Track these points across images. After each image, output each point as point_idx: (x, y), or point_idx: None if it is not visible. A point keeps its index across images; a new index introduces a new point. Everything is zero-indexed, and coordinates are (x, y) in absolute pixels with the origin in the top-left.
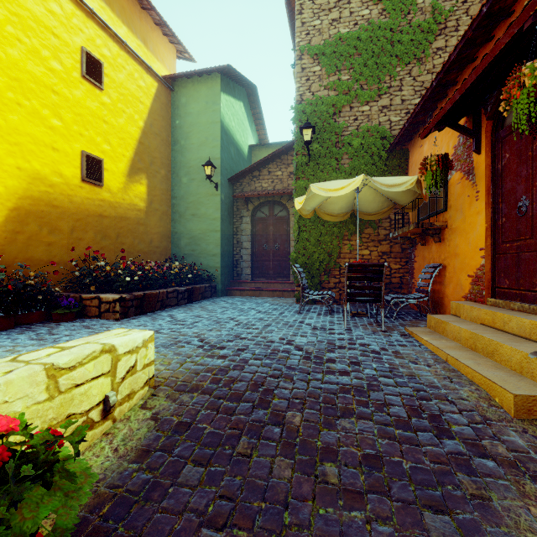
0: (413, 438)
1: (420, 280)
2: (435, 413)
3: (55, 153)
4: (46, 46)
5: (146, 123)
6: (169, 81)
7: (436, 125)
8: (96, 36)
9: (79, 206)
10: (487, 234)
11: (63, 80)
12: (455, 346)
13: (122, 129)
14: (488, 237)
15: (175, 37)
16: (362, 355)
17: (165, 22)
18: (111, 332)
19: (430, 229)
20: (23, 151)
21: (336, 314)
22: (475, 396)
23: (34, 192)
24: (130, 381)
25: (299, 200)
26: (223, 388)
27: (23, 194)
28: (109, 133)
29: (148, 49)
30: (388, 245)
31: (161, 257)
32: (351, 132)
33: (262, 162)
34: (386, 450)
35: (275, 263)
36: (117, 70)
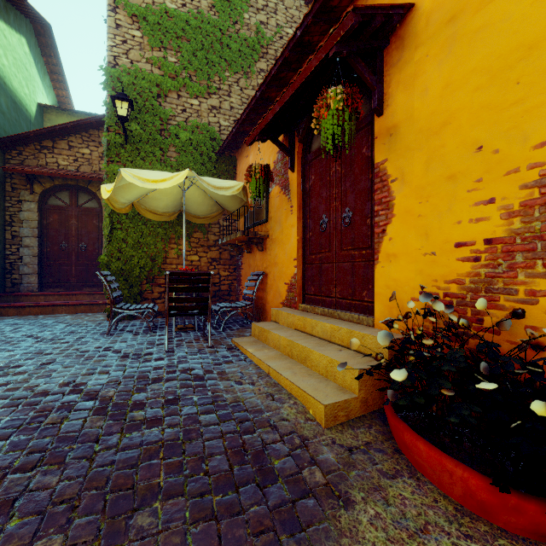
0: (234, 502)
1: (247, 288)
2: (259, 449)
3: None
4: None
5: None
6: None
7: (260, 134)
8: None
9: None
10: (299, 246)
11: None
12: (276, 356)
13: None
14: (300, 248)
15: None
16: (182, 386)
17: None
18: None
19: (254, 238)
20: None
21: (159, 330)
22: (294, 412)
23: None
24: None
25: (108, 188)
26: None
27: None
28: None
29: None
30: (218, 251)
31: None
32: (179, 122)
33: (57, 129)
34: (199, 544)
35: (80, 267)
36: None
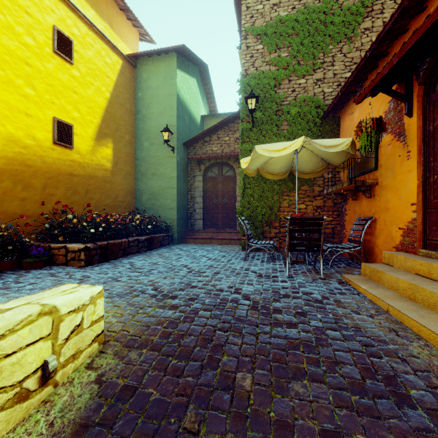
0: (372, 407)
1: (352, 231)
2: (389, 373)
3: (29, 118)
4: (20, 23)
5: (112, 95)
6: (132, 59)
7: (372, 90)
8: (66, 17)
9: (51, 166)
10: (419, 190)
11: (36, 54)
12: (393, 296)
13: (90, 99)
14: (420, 193)
15: (138, 21)
16: (306, 304)
17: (129, 7)
18: (58, 289)
19: (362, 186)
20: None
21: (278, 261)
22: (426, 353)
23: (9, 153)
24: (75, 340)
25: (245, 161)
26: (172, 343)
27: None
28: (78, 102)
29: (114, 30)
30: (322, 200)
31: (125, 210)
32: (289, 101)
33: (212, 129)
34: (345, 424)
35: (223, 215)
36: (85, 47)
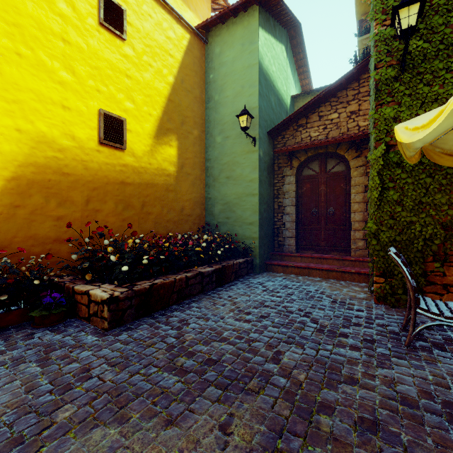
0: None
1: None
2: None
3: (66, 112)
4: None
5: (176, 79)
6: (202, 33)
7: None
8: None
9: (96, 173)
10: None
11: (76, 28)
12: None
13: (148, 85)
14: None
15: None
16: None
17: None
18: None
19: None
20: (24, 110)
21: None
22: None
23: (39, 158)
24: None
25: (414, 124)
26: None
27: (24, 160)
28: (133, 90)
29: None
30: None
31: (194, 226)
32: None
33: (311, 104)
34: None
35: (328, 232)
36: (142, 18)
